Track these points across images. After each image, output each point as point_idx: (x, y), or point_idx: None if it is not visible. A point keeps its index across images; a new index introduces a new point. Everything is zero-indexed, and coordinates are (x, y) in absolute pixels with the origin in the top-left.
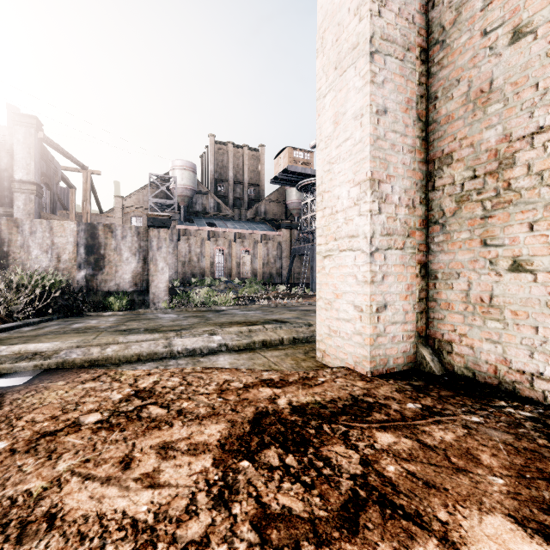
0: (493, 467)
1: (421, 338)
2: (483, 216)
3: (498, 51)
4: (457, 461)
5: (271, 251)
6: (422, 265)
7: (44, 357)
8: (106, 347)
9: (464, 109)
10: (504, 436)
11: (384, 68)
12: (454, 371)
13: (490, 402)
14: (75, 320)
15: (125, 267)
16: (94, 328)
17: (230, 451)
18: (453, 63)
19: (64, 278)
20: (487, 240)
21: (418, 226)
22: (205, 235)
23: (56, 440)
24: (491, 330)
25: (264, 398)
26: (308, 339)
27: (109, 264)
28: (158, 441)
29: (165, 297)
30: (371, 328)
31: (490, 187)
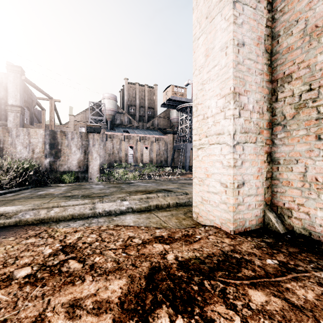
0: None
1: (267, 205)
2: (317, 118)
3: None
4: None
5: (161, 147)
6: (268, 154)
7: (6, 217)
8: (51, 210)
9: (301, 41)
10: None
11: (242, 13)
12: (293, 230)
13: None
14: (41, 189)
15: (73, 157)
16: (51, 195)
17: (128, 311)
18: (292, 9)
19: (36, 163)
20: (321, 135)
21: (265, 127)
22: (122, 138)
23: None
24: None
25: (157, 253)
26: (186, 204)
27: (64, 154)
28: (69, 298)
29: (97, 175)
30: (234, 199)
31: None
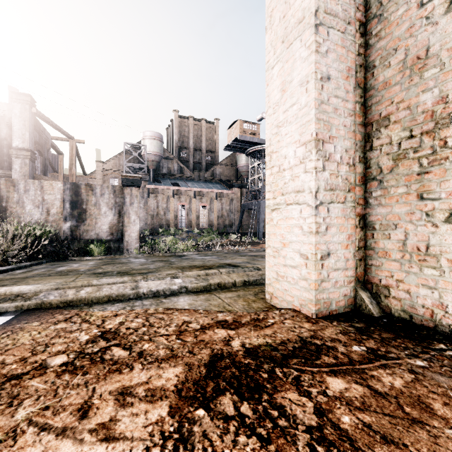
0: (448, 418)
1: (360, 282)
2: (419, 173)
3: (435, 20)
4: (411, 411)
5: (225, 206)
6: (361, 218)
7: (25, 299)
8: (81, 289)
9: (401, 75)
10: (451, 382)
11: (327, 39)
12: (391, 313)
13: (430, 345)
14: (60, 264)
15: (104, 219)
16: (75, 271)
17: (186, 398)
18: (390, 34)
19: (52, 228)
20: (424, 194)
21: (357, 182)
22: (170, 193)
23: (20, 384)
24: (428, 277)
25: (219, 339)
26: (257, 282)
27: (90, 217)
28: (118, 386)
29: (136, 244)
30: (316, 274)
31: (426, 146)
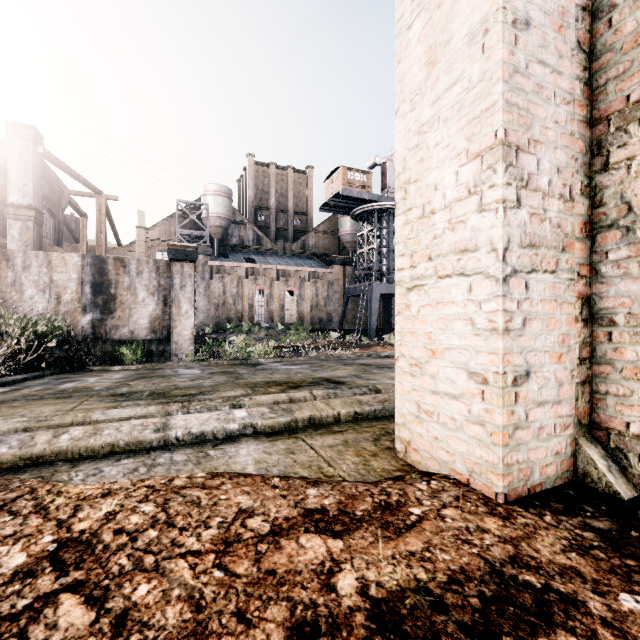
0: None
1: (583, 427)
2: None
3: None
4: None
5: (321, 291)
6: (584, 302)
7: None
8: (63, 432)
9: None
10: None
11: None
12: None
13: None
14: (70, 378)
15: (141, 310)
16: (85, 391)
17: None
18: None
19: (63, 323)
20: None
21: (577, 233)
22: (243, 273)
23: None
24: None
25: (309, 570)
26: (377, 414)
27: (121, 306)
28: None
29: (190, 347)
30: (505, 415)
31: None
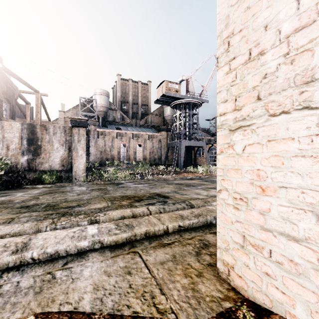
0: None
1: None
2: None
3: None
4: None
5: (155, 145)
6: None
7: None
8: None
9: None
10: None
11: None
12: None
13: None
14: (7, 193)
15: (56, 154)
16: (7, 203)
17: None
18: None
19: (9, 161)
20: None
21: None
22: (114, 135)
23: None
24: None
25: None
26: (194, 226)
27: (44, 151)
28: None
29: (83, 174)
30: None
31: None
